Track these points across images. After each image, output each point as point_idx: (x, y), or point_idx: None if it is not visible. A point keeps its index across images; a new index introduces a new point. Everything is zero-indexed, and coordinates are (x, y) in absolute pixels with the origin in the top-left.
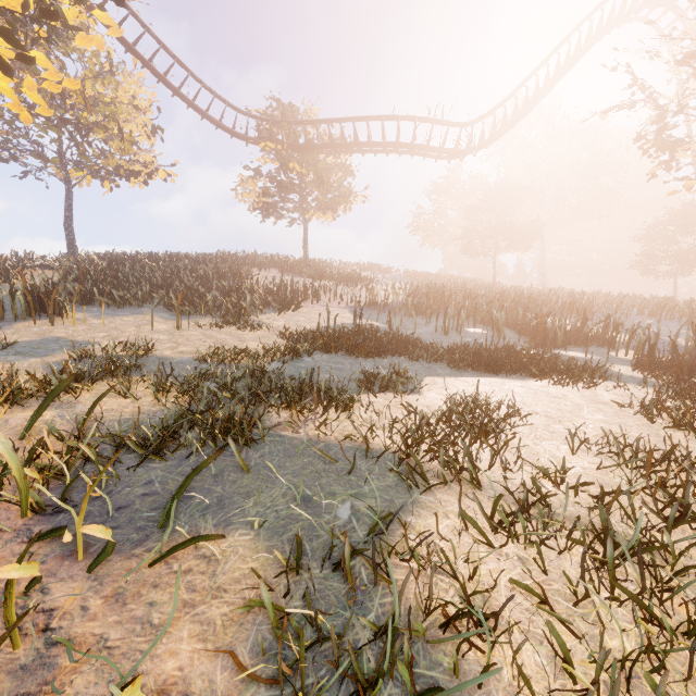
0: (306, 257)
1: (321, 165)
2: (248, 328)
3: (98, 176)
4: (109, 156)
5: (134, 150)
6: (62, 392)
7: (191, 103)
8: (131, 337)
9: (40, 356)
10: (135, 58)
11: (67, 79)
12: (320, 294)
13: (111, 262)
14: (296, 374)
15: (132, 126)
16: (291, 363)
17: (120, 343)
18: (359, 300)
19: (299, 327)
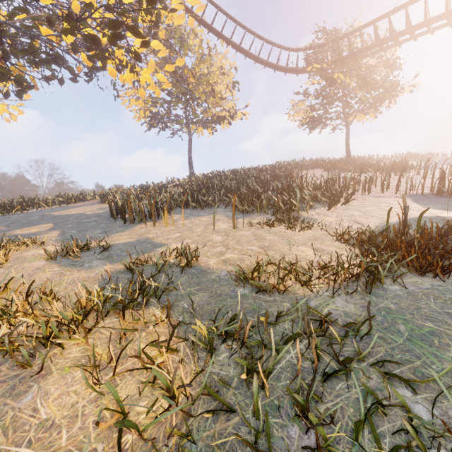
0: (347, 154)
1: (365, 67)
2: (298, 226)
3: (206, 127)
4: (207, 110)
5: (221, 102)
6: (63, 335)
7: (257, 58)
8: (193, 238)
9: (116, 261)
10: (221, 39)
11: (178, 60)
12: (370, 184)
13: (209, 178)
14: (390, 338)
15: (220, 87)
16: (368, 297)
17: (175, 248)
18: (422, 187)
19: (356, 224)
